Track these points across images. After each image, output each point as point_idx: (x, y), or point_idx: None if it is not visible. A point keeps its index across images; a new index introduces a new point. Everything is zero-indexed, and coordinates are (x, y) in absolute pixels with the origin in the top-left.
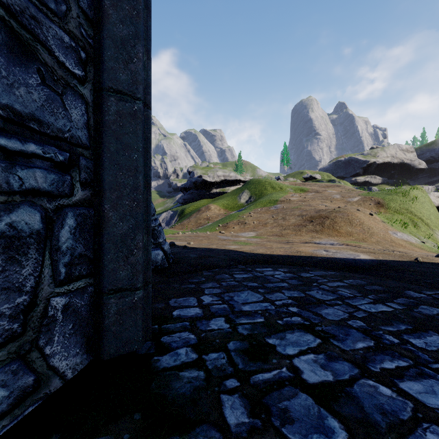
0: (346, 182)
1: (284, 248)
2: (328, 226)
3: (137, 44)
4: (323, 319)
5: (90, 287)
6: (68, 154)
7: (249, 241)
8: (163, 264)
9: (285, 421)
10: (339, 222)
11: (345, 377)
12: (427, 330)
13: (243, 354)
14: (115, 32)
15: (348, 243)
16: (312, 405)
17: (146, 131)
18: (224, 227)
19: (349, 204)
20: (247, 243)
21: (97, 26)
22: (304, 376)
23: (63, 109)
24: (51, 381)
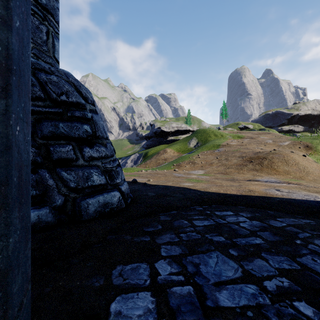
0: (274, 130)
1: (234, 186)
2: (266, 165)
3: None
4: None
5: None
6: None
7: (199, 178)
8: (120, 205)
9: None
10: (276, 162)
11: None
12: None
13: None
14: None
15: (289, 181)
16: None
17: None
18: (178, 166)
19: (281, 147)
20: (199, 181)
21: None
22: None
23: None
24: None
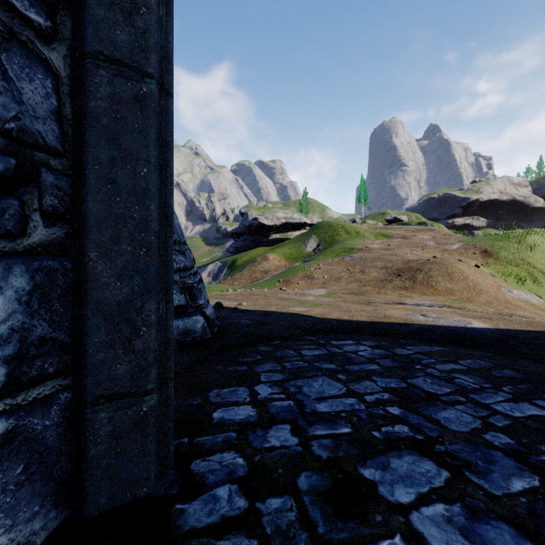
0: (440, 225)
1: (366, 311)
2: (421, 281)
3: None
4: (444, 431)
5: (65, 393)
6: (15, 161)
7: (318, 300)
8: (204, 334)
9: None
10: (435, 276)
11: None
12: None
13: (324, 500)
14: None
15: (449, 304)
16: None
17: (164, 131)
18: (286, 282)
19: (447, 252)
20: (317, 304)
21: None
22: None
23: (2, 77)
24: None
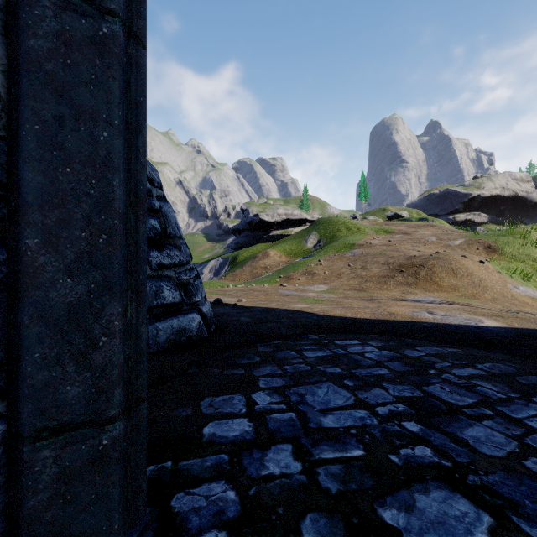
0: (441, 221)
1: (369, 308)
2: (424, 277)
3: None
4: (474, 455)
5: None
6: None
7: (320, 297)
8: (201, 333)
9: None
10: (438, 272)
11: None
12: None
13: None
14: None
15: (455, 300)
16: None
17: (134, 89)
18: (287, 278)
19: (449, 248)
20: (318, 301)
21: None
22: None
23: None
24: None
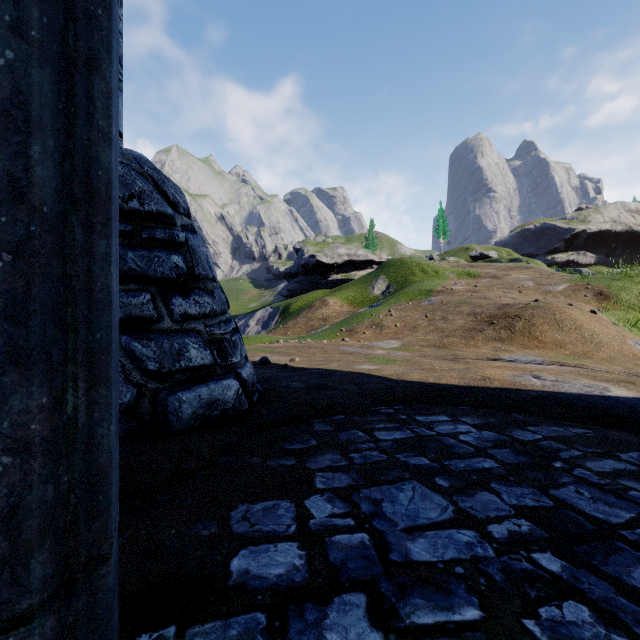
0: (538, 263)
1: (456, 371)
2: (520, 330)
3: None
4: None
5: None
6: None
7: (391, 355)
8: (239, 405)
9: None
10: (539, 325)
11: None
12: None
13: None
14: None
15: (562, 360)
16: None
17: None
18: (349, 332)
19: (550, 295)
20: (389, 360)
21: None
22: None
23: None
24: None
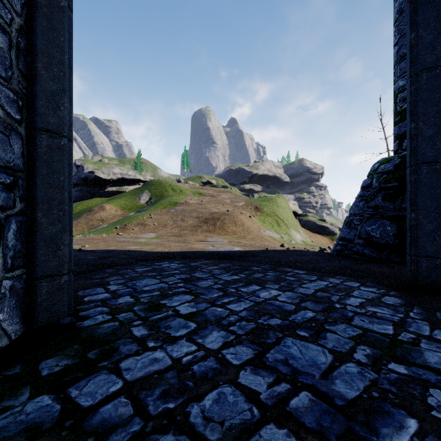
0: (236, 189)
1: (180, 246)
2: (219, 226)
3: (64, 96)
4: (198, 287)
5: (24, 275)
6: (13, 178)
7: (149, 241)
8: None
9: (168, 328)
10: (227, 223)
11: (202, 309)
12: (252, 284)
13: (145, 310)
14: (46, 87)
15: (232, 240)
16: (183, 321)
17: (69, 158)
18: (122, 229)
19: (236, 207)
20: (148, 244)
21: (30, 80)
22: (181, 312)
23: (9, 146)
24: (3, 339)
